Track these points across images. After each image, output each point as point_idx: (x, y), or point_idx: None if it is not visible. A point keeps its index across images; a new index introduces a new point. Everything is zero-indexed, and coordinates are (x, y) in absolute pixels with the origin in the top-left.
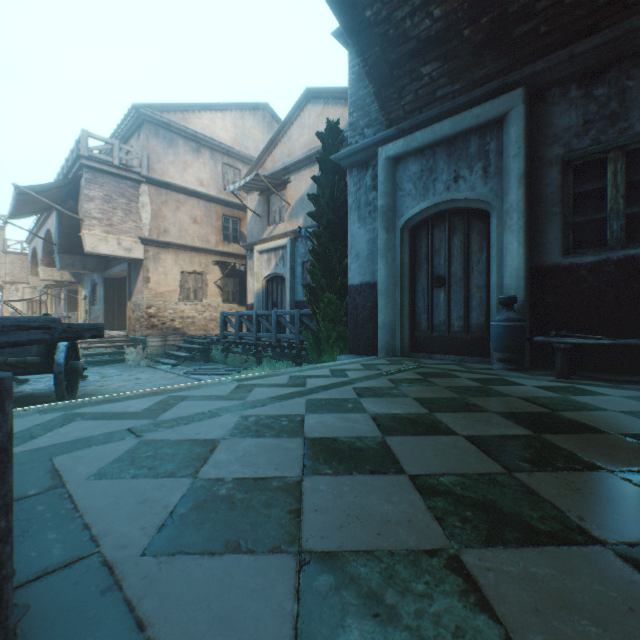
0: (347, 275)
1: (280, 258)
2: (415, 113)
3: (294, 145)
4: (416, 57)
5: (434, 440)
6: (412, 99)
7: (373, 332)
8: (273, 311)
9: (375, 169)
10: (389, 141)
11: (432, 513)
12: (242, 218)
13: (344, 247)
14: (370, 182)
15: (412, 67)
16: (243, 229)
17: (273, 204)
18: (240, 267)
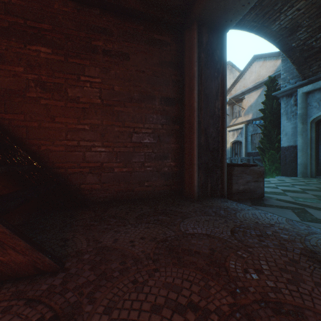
0: (279, 142)
1: (239, 133)
2: (318, 73)
3: (246, 81)
4: (318, 53)
5: (319, 192)
6: (316, 68)
7: (294, 167)
8: (239, 157)
9: (295, 97)
10: (303, 85)
11: (315, 196)
12: None
13: (278, 130)
14: (293, 102)
15: (316, 57)
16: None
17: (235, 109)
18: None
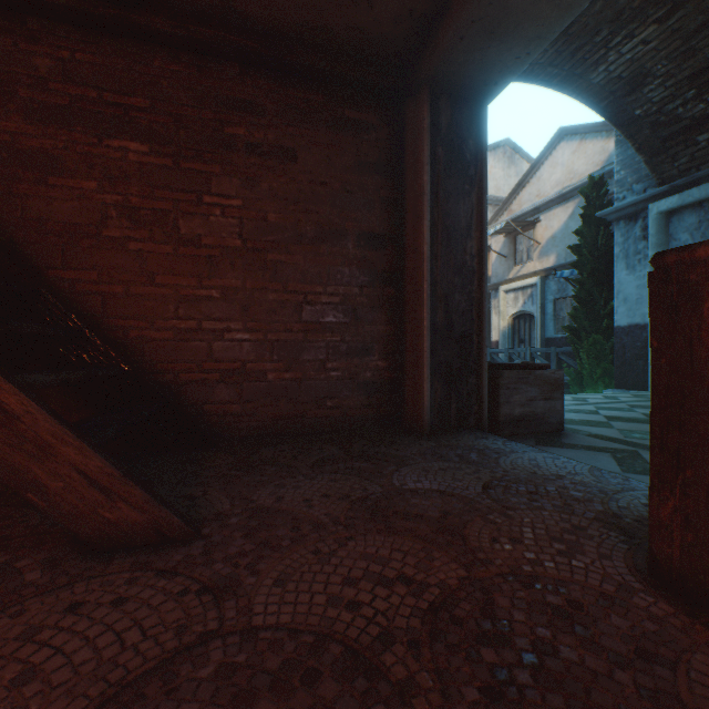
0: (612, 317)
1: (528, 296)
2: (691, 171)
3: (544, 184)
4: (690, 130)
5: None
6: (687, 160)
7: (642, 369)
8: (527, 349)
9: (645, 221)
10: (661, 196)
11: None
12: None
13: (608, 290)
14: (639, 233)
15: (686, 138)
16: None
17: (519, 244)
18: None
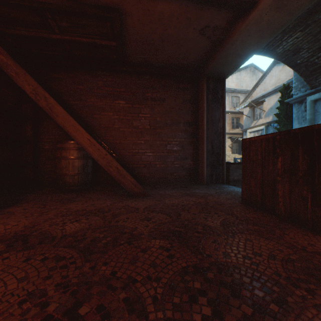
0: None
1: (259, 134)
2: None
3: (267, 85)
4: None
5: None
6: None
7: None
8: None
9: (305, 104)
10: (312, 93)
11: None
12: (239, 117)
13: None
14: (303, 109)
15: (320, 70)
16: (240, 122)
17: (256, 111)
18: (239, 139)
